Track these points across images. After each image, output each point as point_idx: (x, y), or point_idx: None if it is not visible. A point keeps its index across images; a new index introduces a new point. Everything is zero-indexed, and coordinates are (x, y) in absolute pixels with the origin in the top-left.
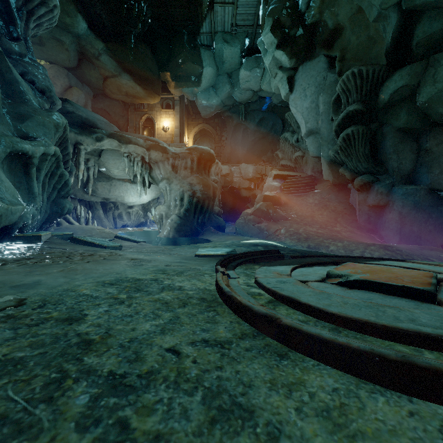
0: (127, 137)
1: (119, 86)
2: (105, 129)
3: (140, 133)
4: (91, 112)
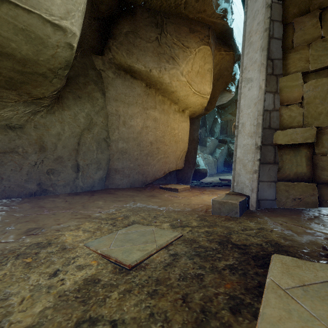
0: (234, 142)
1: (226, 118)
2: (228, 140)
3: (232, 130)
4: (225, 138)
